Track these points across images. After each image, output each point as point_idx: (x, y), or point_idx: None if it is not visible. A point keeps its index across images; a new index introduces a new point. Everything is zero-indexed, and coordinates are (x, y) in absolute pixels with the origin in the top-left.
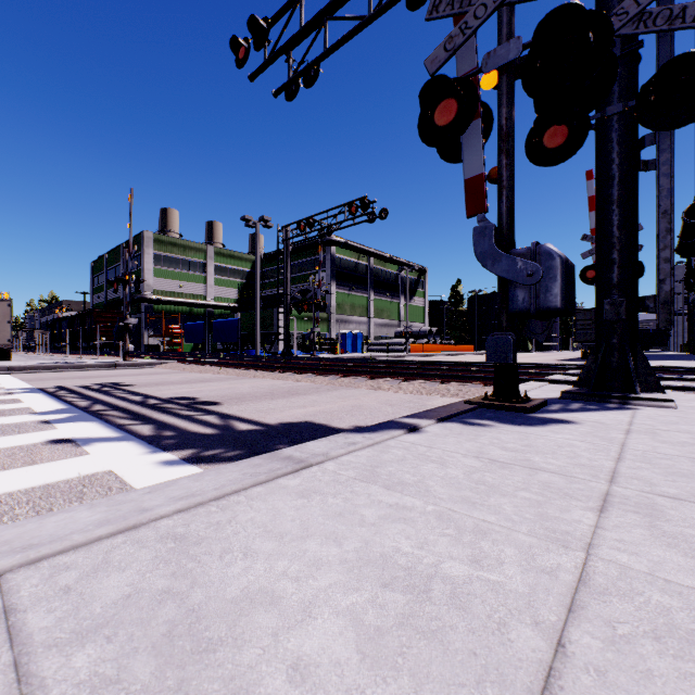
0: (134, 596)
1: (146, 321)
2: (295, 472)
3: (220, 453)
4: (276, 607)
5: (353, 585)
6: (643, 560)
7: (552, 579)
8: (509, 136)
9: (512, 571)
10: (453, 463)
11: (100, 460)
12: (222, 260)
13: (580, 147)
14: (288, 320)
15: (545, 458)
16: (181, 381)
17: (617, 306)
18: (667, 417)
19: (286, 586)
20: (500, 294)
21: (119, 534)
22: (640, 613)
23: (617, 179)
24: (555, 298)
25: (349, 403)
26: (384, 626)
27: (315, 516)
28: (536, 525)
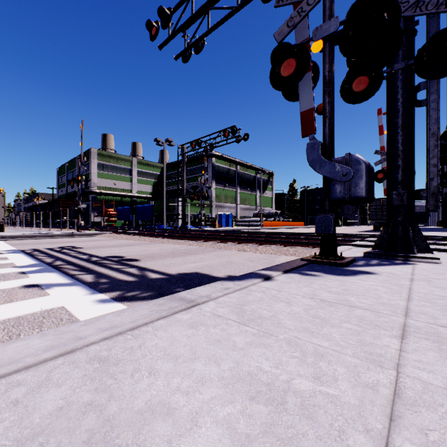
0: (65, 408)
1: (92, 206)
2: (187, 309)
3: (138, 294)
4: (171, 417)
5: (228, 398)
6: (438, 377)
7: (374, 393)
8: (330, 83)
9: (344, 386)
10: (296, 302)
11: (56, 299)
12: (141, 167)
13: (377, 90)
14: (184, 206)
15: (358, 299)
16: (114, 245)
17: (401, 196)
18: (436, 270)
19: (178, 399)
20: (324, 188)
21: (60, 357)
22: (443, 421)
23: (401, 112)
24: (361, 190)
25: (224, 260)
26: (253, 433)
27: (201, 342)
28: (358, 349)
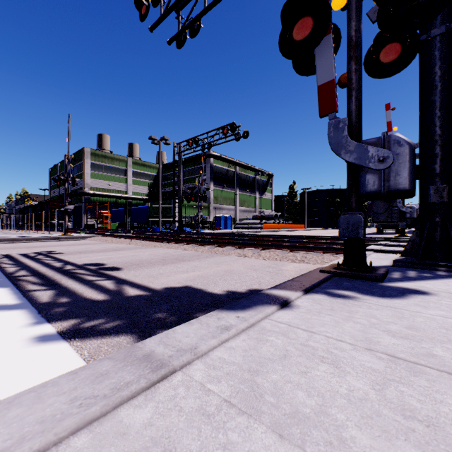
0: None
1: (85, 208)
2: (150, 388)
3: (100, 324)
4: None
5: None
6: None
7: None
8: (358, 45)
9: None
10: (348, 362)
11: None
12: (137, 167)
13: (412, 60)
14: (181, 207)
15: (450, 352)
16: (100, 250)
17: (440, 191)
18: None
19: None
20: (349, 180)
21: None
22: None
23: (440, 88)
24: (404, 180)
25: (222, 268)
26: None
27: None
28: None
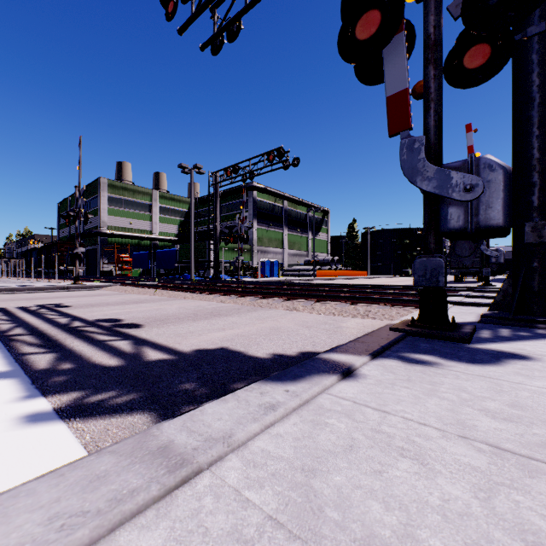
0: None
1: (101, 251)
2: (164, 498)
3: (110, 398)
4: None
5: None
6: None
7: None
8: (438, 45)
9: None
10: (437, 456)
11: None
12: (164, 202)
13: (504, 65)
14: (217, 250)
15: None
16: (117, 302)
17: (539, 229)
18: None
19: None
20: (427, 214)
21: None
22: None
23: (539, 100)
24: (498, 214)
25: (267, 325)
26: None
27: None
28: None
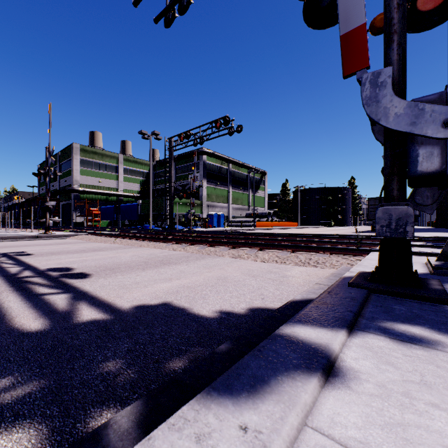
0: None
1: (74, 206)
2: None
3: None
4: None
5: None
6: None
7: None
8: None
9: None
10: None
11: None
12: (128, 164)
13: None
14: (172, 204)
15: None
16: (77, 250)
17: None
18: None
19: None
20: (389, 158)
21: None
22: None
23: None
24: None
25: (214, 274)
26: None
27: None
28: None
